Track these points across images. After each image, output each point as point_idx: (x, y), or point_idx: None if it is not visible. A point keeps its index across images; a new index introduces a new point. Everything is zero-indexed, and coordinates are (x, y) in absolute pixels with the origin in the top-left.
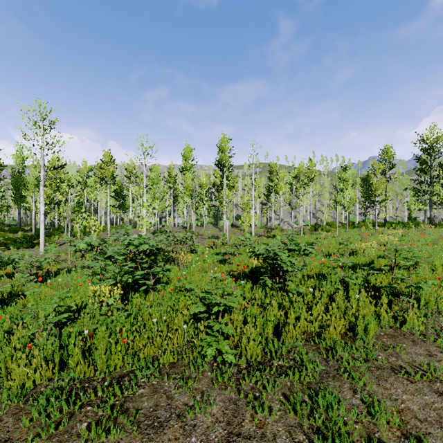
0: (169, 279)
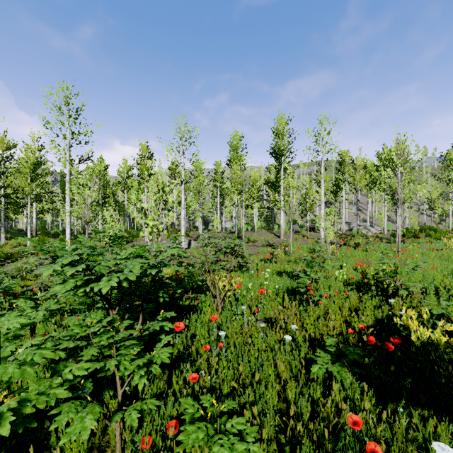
0: (192, 336)
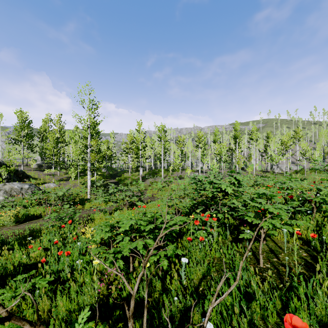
0: None
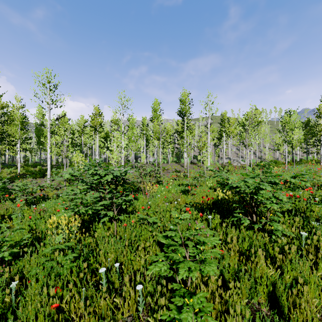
0: (136, 207)
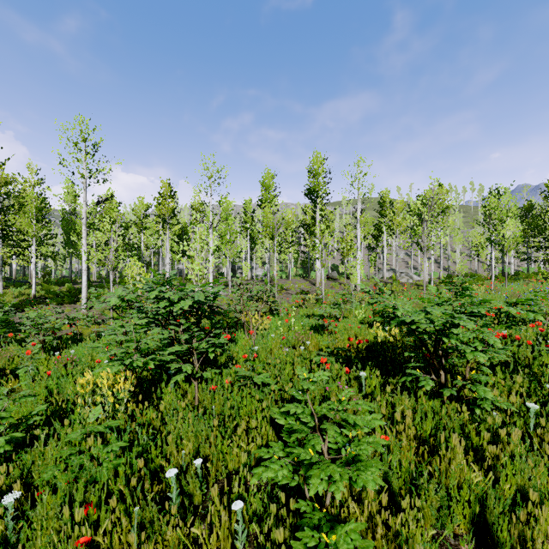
0: (232, 356)
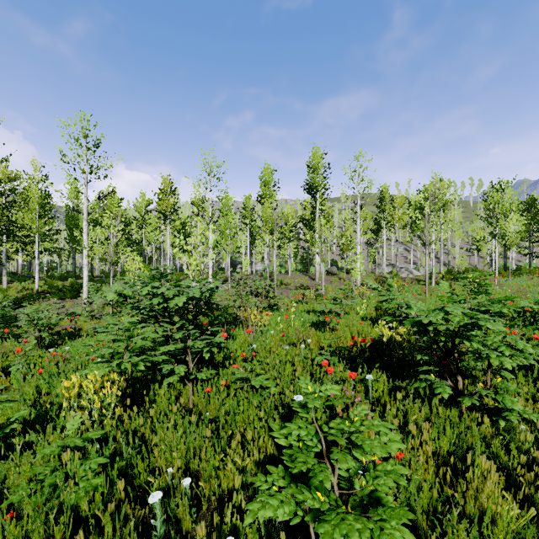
0: (230, 354)
